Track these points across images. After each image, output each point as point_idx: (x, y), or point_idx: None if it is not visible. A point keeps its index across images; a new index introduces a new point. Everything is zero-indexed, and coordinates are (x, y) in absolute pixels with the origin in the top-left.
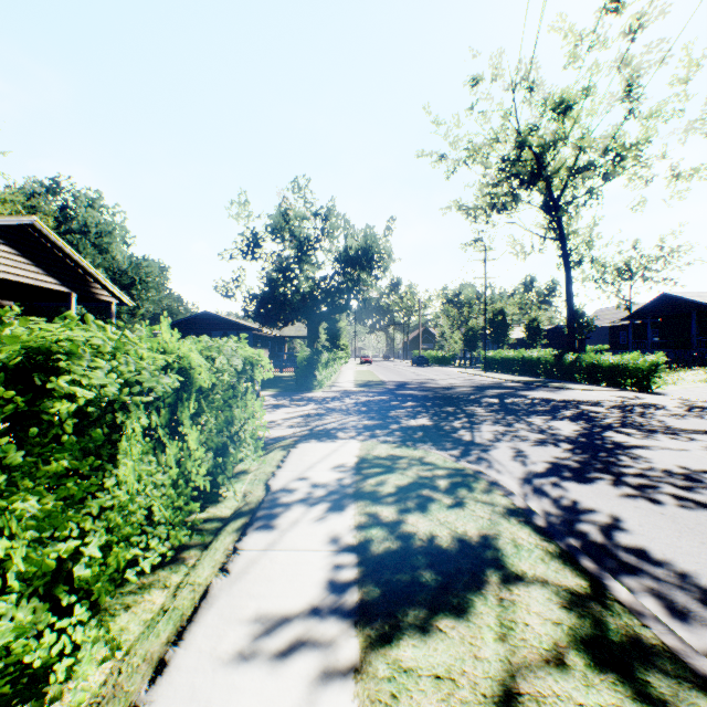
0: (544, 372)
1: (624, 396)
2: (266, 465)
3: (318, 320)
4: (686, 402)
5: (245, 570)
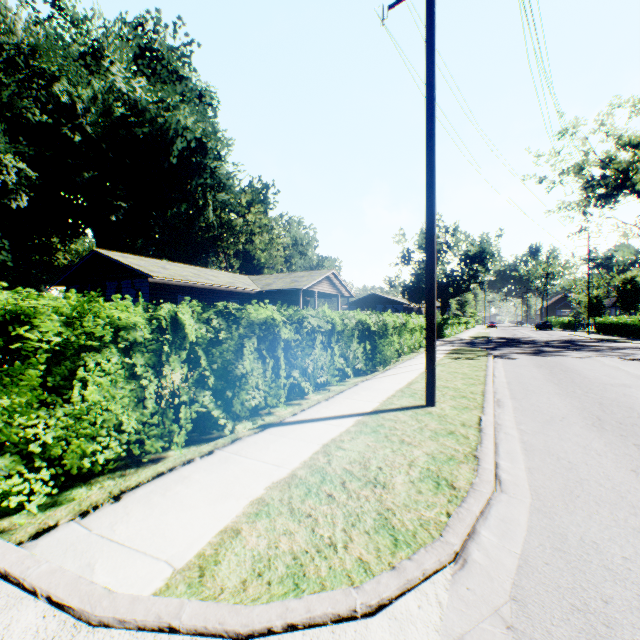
0: (633, 334)
1: None
2: None
3: (447, 298)
4: None
5: None
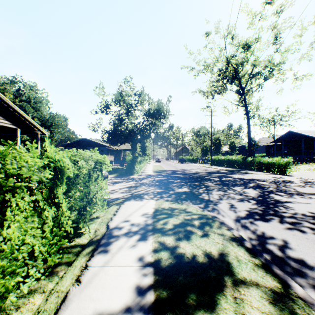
0: (238, 166)
1: (275, 176)
2: (108, 214)
3: (136, 142)
4: (303, 179)
5: (90, 280)
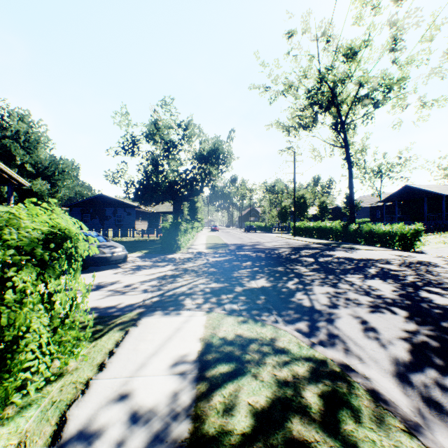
0: (335, 237)
1: (400, 254)
2: (86, 364)
3: (181, 201)
4: None
5: None
